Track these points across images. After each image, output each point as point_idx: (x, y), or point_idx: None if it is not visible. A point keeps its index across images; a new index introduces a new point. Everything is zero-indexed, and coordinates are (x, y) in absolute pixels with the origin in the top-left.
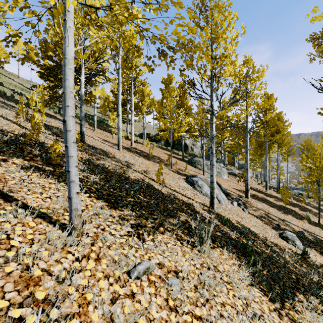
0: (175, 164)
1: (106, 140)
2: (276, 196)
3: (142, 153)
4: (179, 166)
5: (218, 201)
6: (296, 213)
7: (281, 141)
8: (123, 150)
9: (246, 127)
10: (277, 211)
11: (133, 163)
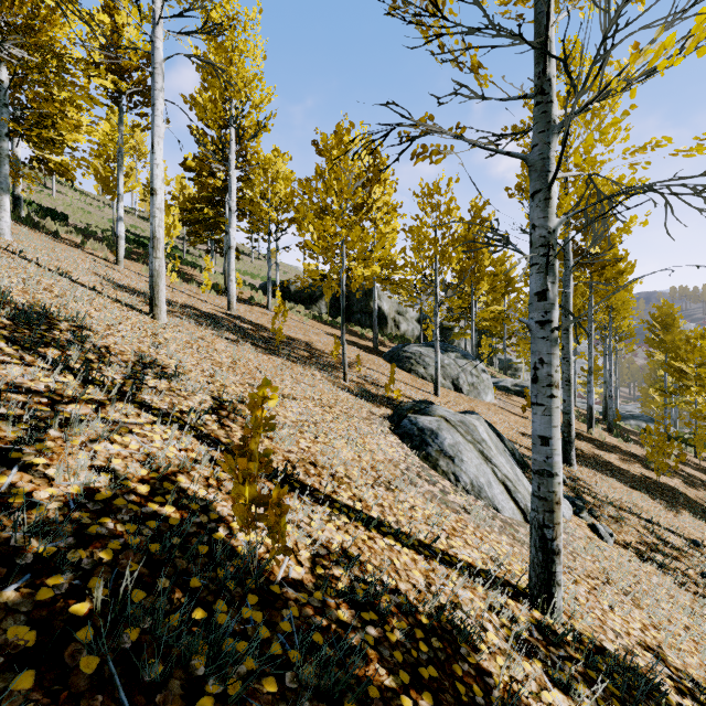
0: (357, 366)
1: (135, 288)
2: (615, 444)
3: (257, 331)
4: (368, 371)
5: (522, 514)
6: (688, 500)
7: (617, 305)
8: (181, 319)
9: (565, 255)
10: (653, 501)
11: (175, 369)
